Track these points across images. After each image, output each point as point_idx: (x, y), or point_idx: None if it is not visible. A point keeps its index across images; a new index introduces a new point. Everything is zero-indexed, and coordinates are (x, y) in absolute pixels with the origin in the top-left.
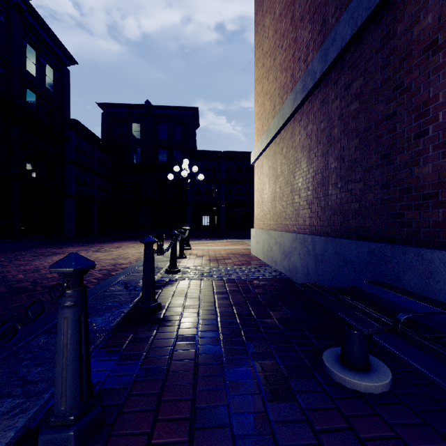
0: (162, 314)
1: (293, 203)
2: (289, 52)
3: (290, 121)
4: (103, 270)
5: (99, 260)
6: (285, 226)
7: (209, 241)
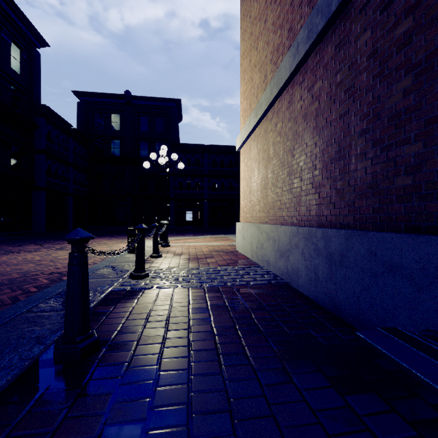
0: (97, 359)
1: (292, 189)
2: (286, 2)
3: (288, 87)
4: (55, 273)
5: (56, 261)
6: (280, 218)
7: (191, 237)
